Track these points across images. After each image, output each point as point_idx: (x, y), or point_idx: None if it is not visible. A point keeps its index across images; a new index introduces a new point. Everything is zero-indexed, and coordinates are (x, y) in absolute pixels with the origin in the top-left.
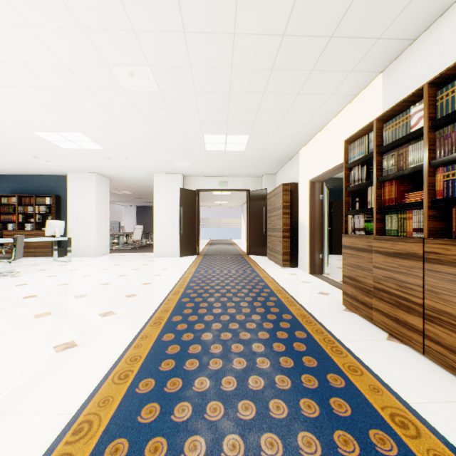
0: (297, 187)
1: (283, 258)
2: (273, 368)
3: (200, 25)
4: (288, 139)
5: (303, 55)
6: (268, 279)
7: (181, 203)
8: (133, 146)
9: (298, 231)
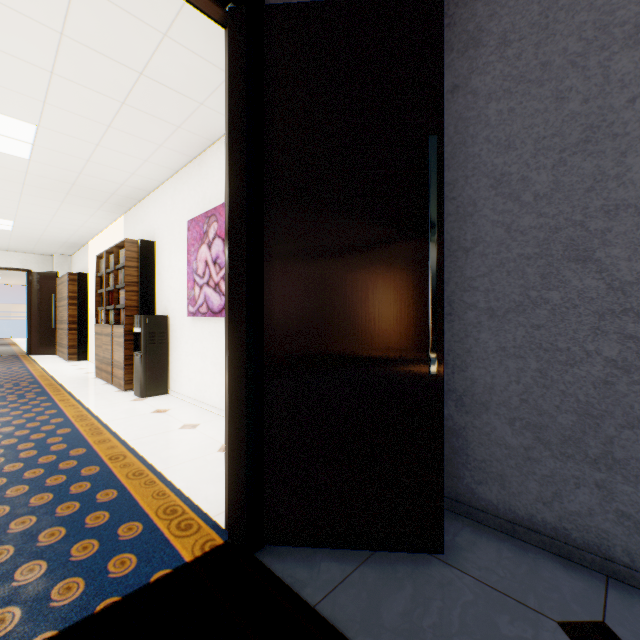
0: (88, 278)
1: (70, 351)
2: (1, 401)
3: None
4: (70, 231)
5: (50, 195)
6: (39, 371)
7: None
8: None
9: (89, 323)
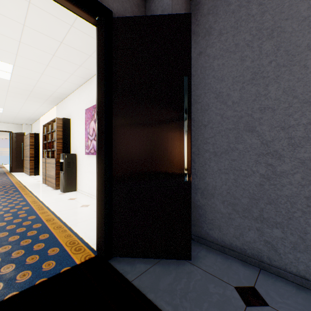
0: (39, 135)
1: (30, 171)
2: None
3: None
4: (30, 113)
5: (20, 96)
6: (15, 180)
7: None
8: None
9: (40, 157)
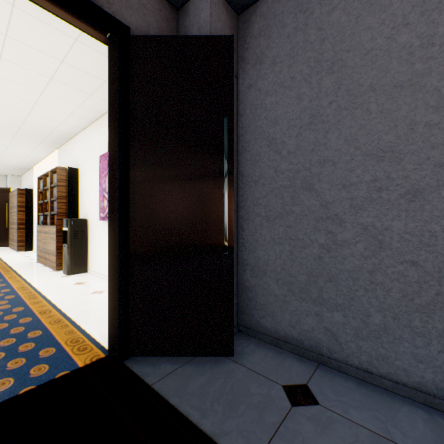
0: (33, 192)
1: (19, 244)
2: None
3: None
4: (19, 159)
5: (2, 134)
6: None
7: None
8: None
9: (33, 224)
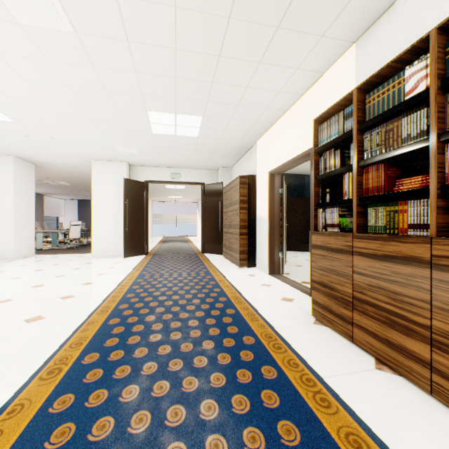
0: (255, 180)
1: (240, 257)
2: None
3: None
4: (247, 125)
5: (269, 0)
6: (225, 283)
7: (126, 196)
8: (56, 120)
9: (256, 228)
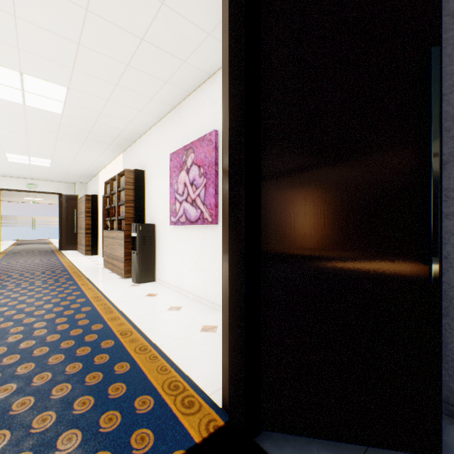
0: (98, 198)
1: (86, 249)
2: (44, 284)
3: (2, 119)
4: (86, 166)
5: (74, 140)
6: (67, 262)
7: None
8: None
9: (98, 229)
